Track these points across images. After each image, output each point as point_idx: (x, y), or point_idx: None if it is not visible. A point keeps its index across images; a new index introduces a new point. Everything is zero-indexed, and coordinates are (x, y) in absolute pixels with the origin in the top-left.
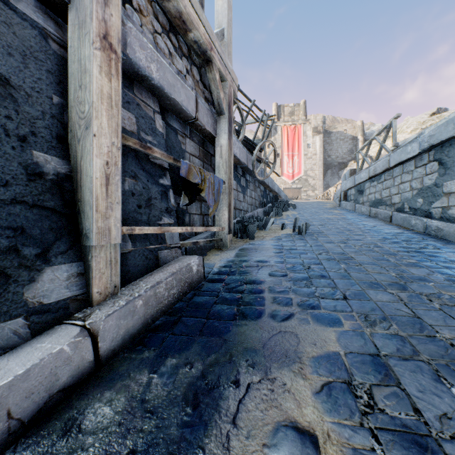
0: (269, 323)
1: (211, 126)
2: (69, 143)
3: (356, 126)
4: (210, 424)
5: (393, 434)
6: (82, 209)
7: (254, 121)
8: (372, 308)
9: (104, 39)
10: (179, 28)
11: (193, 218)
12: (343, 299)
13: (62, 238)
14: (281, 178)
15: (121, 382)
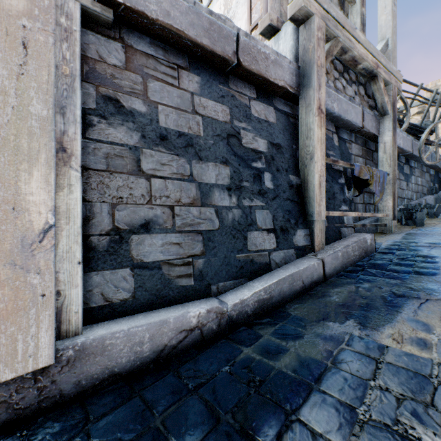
0: None
1: (374, 128)
2: (299, 168)
3: None
4: (402, 306)
5: None
6: (307, 201)
7: (421, 102)
8: None
9: (318, 109)
10: (350, 65)
11: (356, 207)
12: None
13: (301, 216)
14: None
15: (340, 286)
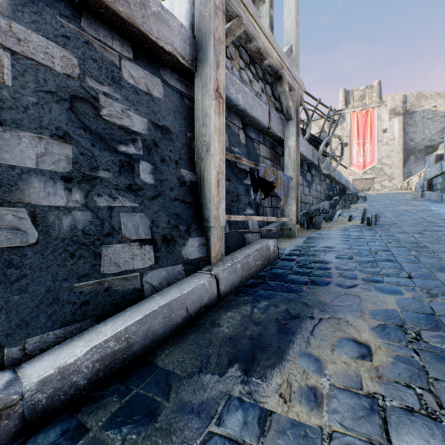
0: (335, 288)
1: (281, 132)
2: (195, 162)
3: None
4: (295, 332)
5: (431, 353)
6: (204, 203)
7: (320, 117)
8: (437, 286)
9: (216, 92)
10: (257, 59)
11: (265, 210)
12: (407, 278)
13: (195, 221)
14: (350, 168)
15: (235, 309)
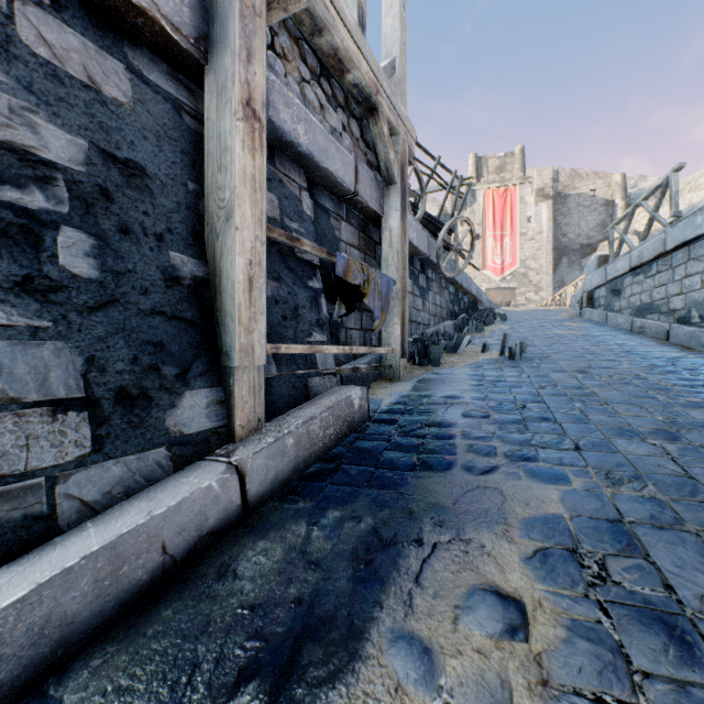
0: (462, 476)
1: (376, 202)
2: (205, 240)
3: (612, 182)
4: (387, 581)
5: (629, 609)
6: (221, 321)
7: (440, 188)
8: (619, 463)
9: (247, 106)
10: (333, 69)
11: (350, 335)
12: (573, 450)
13: (201, 357)
14: (483, 272)
15: (275, 532)
